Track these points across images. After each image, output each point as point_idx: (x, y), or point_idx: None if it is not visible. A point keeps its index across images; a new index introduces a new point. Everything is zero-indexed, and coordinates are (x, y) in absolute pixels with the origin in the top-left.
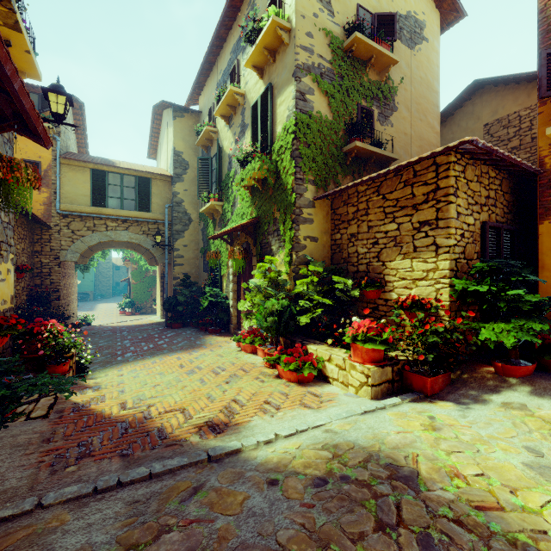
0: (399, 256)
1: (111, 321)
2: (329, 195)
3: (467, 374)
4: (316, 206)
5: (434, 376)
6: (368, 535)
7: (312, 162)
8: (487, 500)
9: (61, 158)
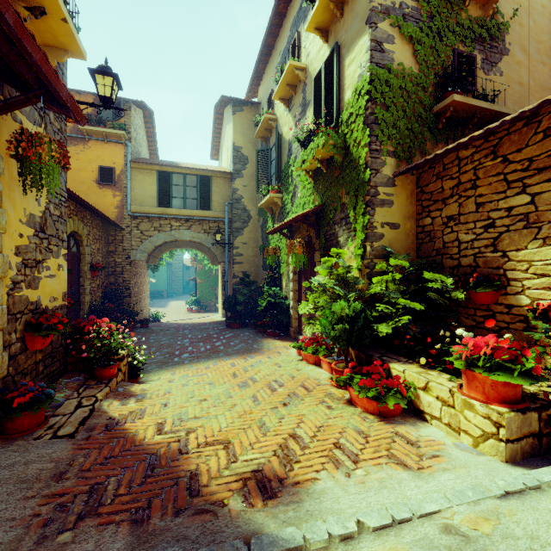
0: (535, 241)
1: (178, 318)
2: (416, 166)
3: None
4: (397, 184)
5: None
6: None
7: (391, 128)
8: None
9: (131, 163)
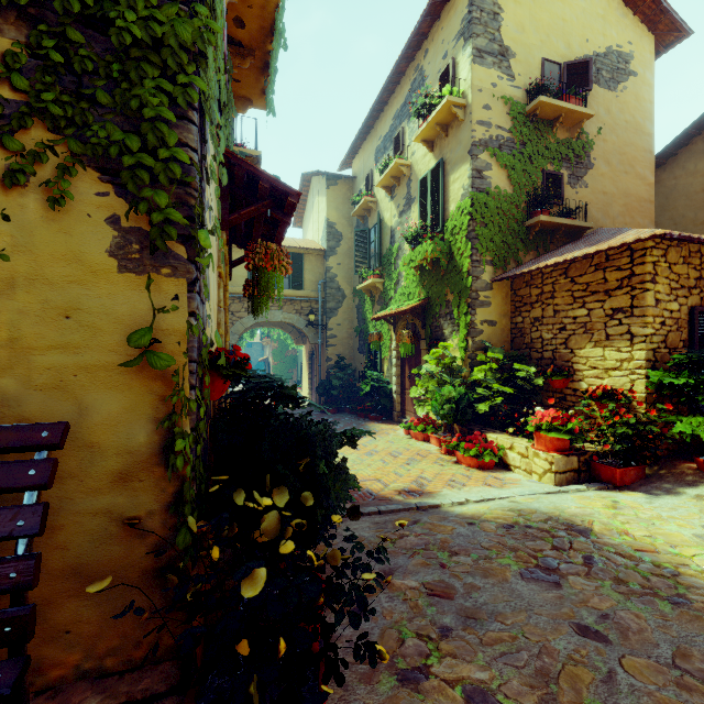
0: (590, 343)
1: None
2: (509, 277)
3: (664, 469)
4: (494, 287)
5: (623, 467)
6: (546, 550)
7: (489, 242)
8: (647, 548)
9: None
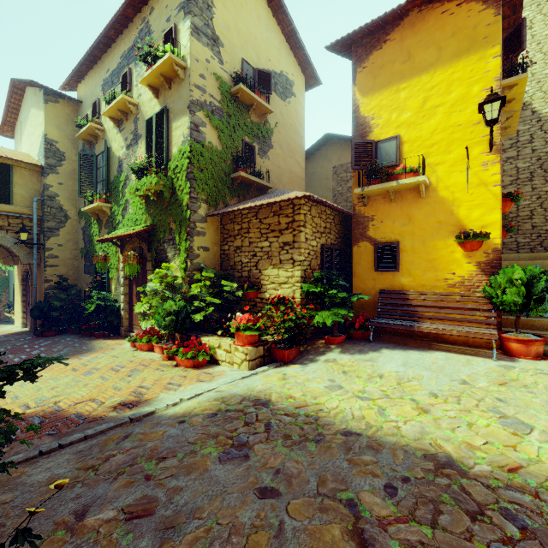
0: (271, 266)
1: None
2: (219, 214)
3: (310, 346)
4: (208, 221)
5: (289, 349)
6: (240, 428)
7: (204, 184)
8: (302, 404)
9: None
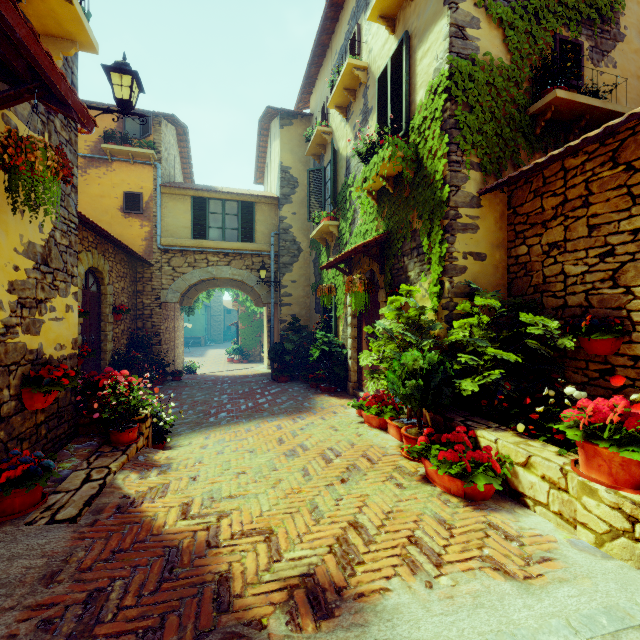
0: None
1: (217, 369)
2: (509, 180)
3: None
4: (483, 204)
5: None
6: None
7: (476, 134)
8: None
9: (162, 187)
